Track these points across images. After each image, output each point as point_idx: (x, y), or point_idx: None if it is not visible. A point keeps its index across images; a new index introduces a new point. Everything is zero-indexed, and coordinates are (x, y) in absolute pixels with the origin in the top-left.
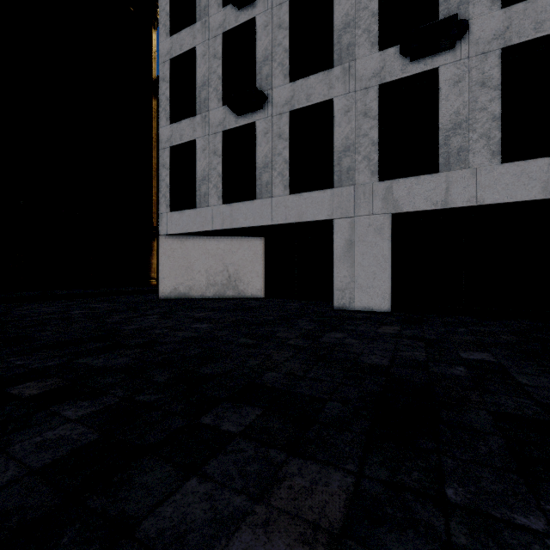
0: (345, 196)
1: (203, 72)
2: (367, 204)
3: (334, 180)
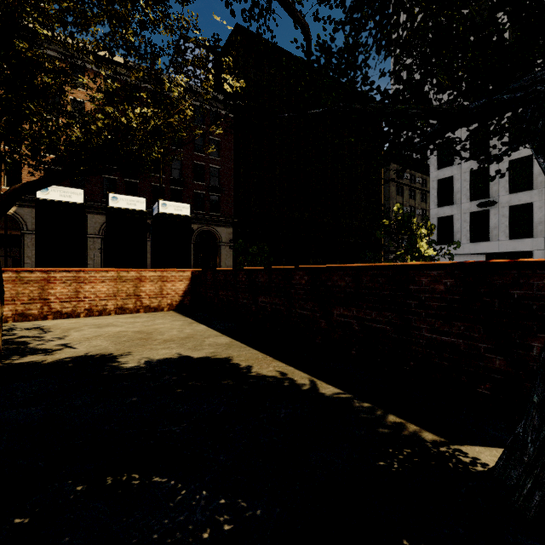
0: (539, 241)
1: (457, 187)
2: None
3: (533, 235)
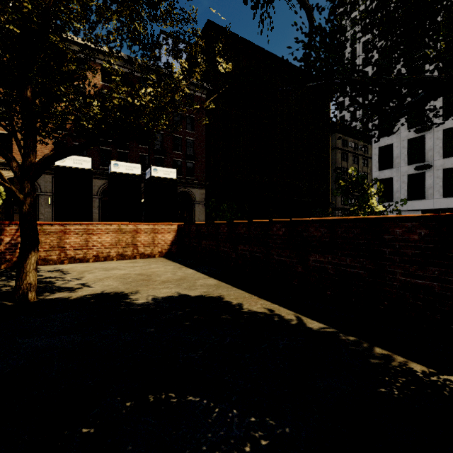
0: None
1: (396, 153)
2: None
3: None
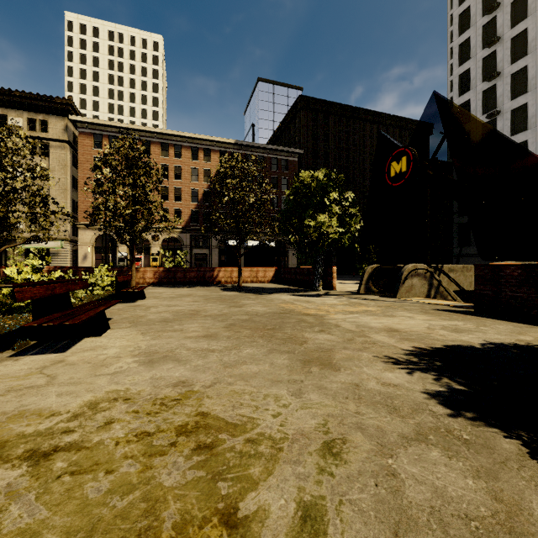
0: None
1: None
2: None
3: None
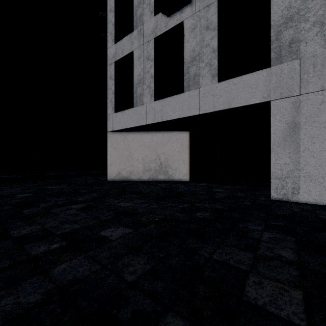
0: (287, 73)
1: None
2: (319, 78)
3: (271, 58)
